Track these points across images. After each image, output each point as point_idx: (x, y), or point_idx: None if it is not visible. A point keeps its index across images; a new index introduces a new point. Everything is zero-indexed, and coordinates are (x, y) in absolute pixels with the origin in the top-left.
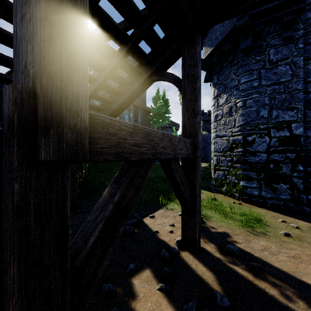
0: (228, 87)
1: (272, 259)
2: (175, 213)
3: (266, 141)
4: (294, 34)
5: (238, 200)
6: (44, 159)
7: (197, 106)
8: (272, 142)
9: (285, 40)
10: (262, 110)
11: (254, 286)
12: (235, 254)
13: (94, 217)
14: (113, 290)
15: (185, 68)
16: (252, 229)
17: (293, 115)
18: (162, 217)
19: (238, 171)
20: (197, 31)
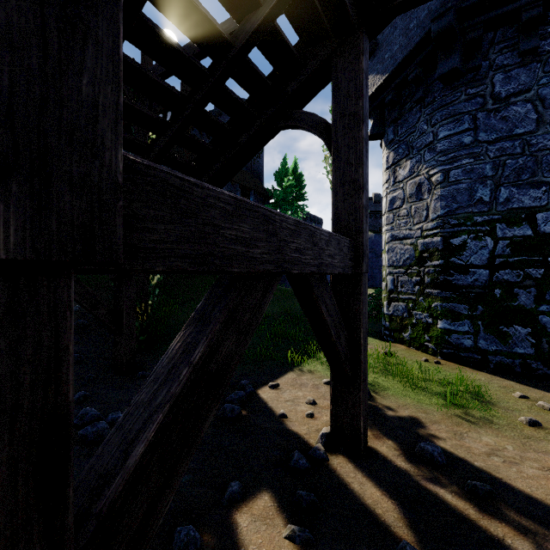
0: (414, 147)
1: (510, 473)
2: (316, 379)
3: (486, 245)
4: (541, 44)
5: (433, 357)
6: None
7: (361, 174)
8: (499, 248)
9: (525, 56)
10: (479, 188)
11: (481, 533)
12: (437, 463)
13: (147, 397)
14: (197, 540)
15: (338, 102)
16: (465, 412)
17: (539, 197)
18: (293, 387)
19: (433, 302)
20: (362, 29)
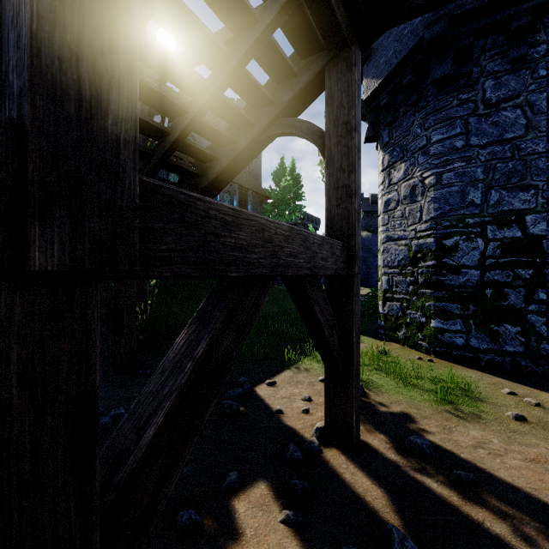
0: (408, 150)
1: (494, 464)
2: (312, 376)
3: (478, 246)
4: (530, 51)
5: (427, 355)
6: (41, 267)
7: (353, 180)
8: (489, 249)
9: (514, 63)
10: (471, 191)
11: (462, 517)
12: (425, 455)
13: (156, 388)
14: (198, 523)
15: (331, 111)
16: (455, 408)
17: (528, 200)
18: (290, 384)
19: (427, 302)
20: (354, 43)
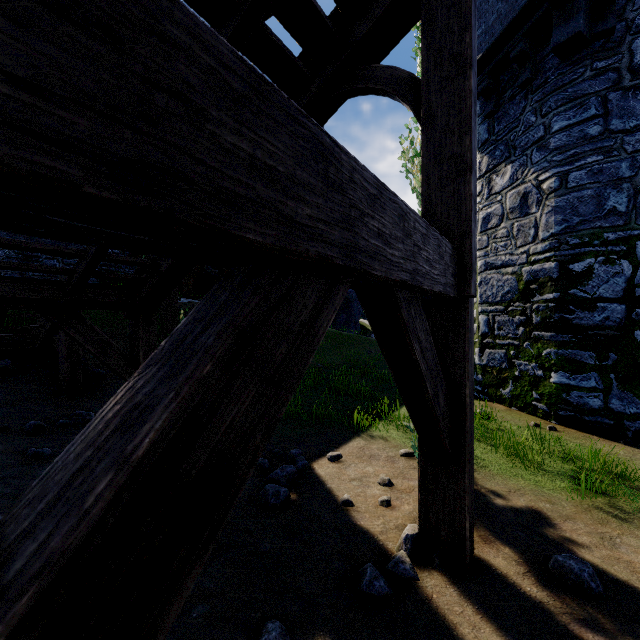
0: (517, 146)
1: None
2: (391, 449)
3: (622, 271)
4: None
5: (545, 420)
6: None
7: (468, 145)
8: (639, 274)
9: None
10: (611, 194)
11: None
12: (589, 591)
13: None
14: None
15: (431, 42)
16: (609, 502)
17: None
18: (360, 459)
19: (545, 349)
20: None
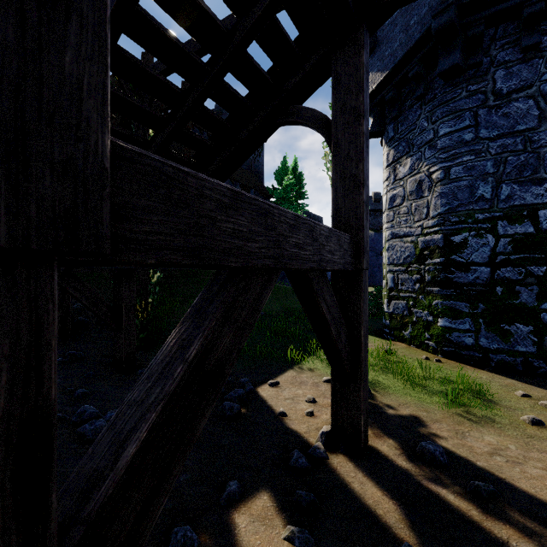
0: (414, 144)
1: (513, 473)
2: (316, 377)
3: (488, 243)
4: (543, 39)
5: (434, 355)
6: None
7: (361, 169)
8: (500, 245)
9: (527, 52)
10: (480, 185)
11: (485, 535)
12: (439, 463)
13: (140, 395)
14: (194, 541)
15: (338, 97)
16: (467, 411)
17: (541, 194)
18: (293, 385)
19: (434, 300)
20: (362, 23)
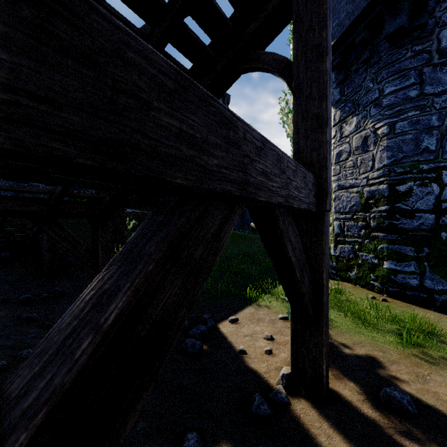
0: (360, 104)
1: None
2: (272, 314)
3: (432, 191)
4: None
5: (379, 294)
6: None
7: (325, 107)
8: (445, 193)
9: None
10: (425, 138)
11: None
12: (407, 412)
13: (18, 388)
14: None
15: (300, 36)
16: (422, 351)
17: None
18: (251, 322)
19: (379, 245)
20: None
